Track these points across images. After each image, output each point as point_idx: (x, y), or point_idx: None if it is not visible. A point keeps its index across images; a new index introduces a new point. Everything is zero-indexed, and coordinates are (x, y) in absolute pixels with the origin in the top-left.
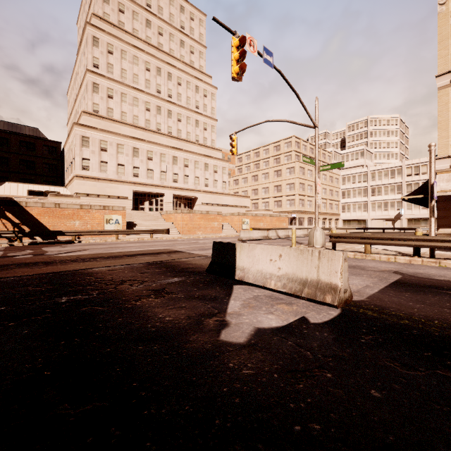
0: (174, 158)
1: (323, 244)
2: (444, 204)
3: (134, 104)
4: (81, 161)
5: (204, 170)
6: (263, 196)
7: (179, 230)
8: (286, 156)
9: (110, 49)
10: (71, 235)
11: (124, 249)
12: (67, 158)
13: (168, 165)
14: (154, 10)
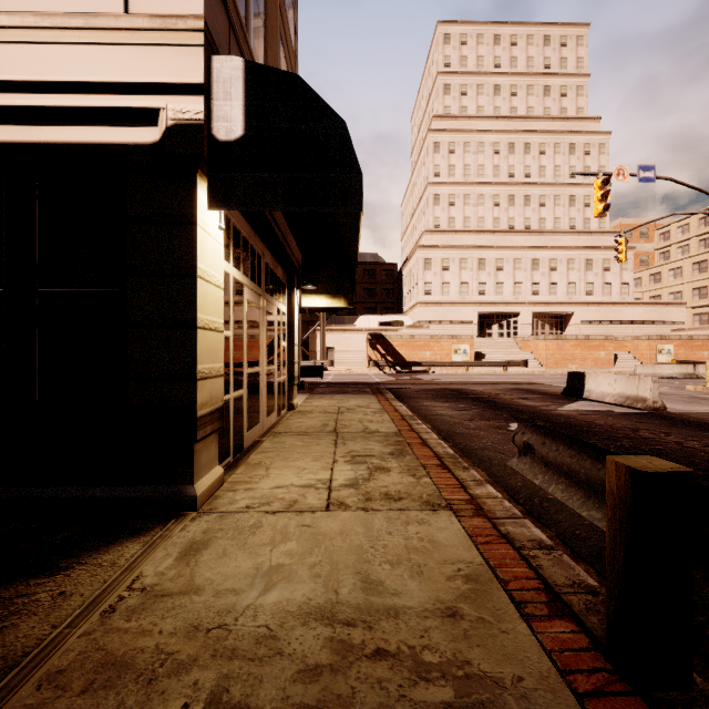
0: (533, 261)
1: None
2: None
3: (478, 204)
4: (423, 285)
5: (585, 271)
6: None
7: (541, 362)
8: None
9: (451, 148)
10: (426, 366)
11: (481, 379)
12: (406, 283)
13: (524, 274)
14: (505, 68)
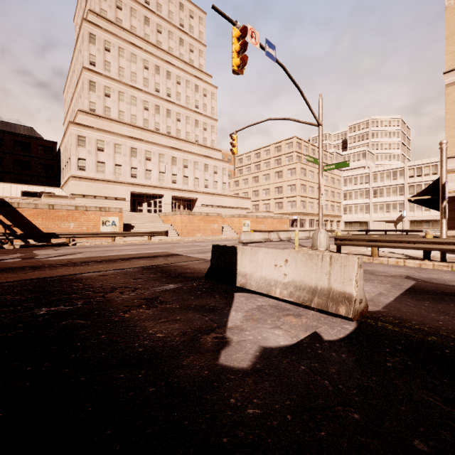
0: (173, 158)
1: (327, 247)
2: (452, 205)
3: (132, 103)
4: (77, 161)
5: (204, 171)
6: (263, 197)
7: (178, 232)
8: (287, 156)
9: (107, 46)
10: (65, 238)
11: (119, 252)
12: (63, 159)
13: (166, 166)
14: (153, 7)
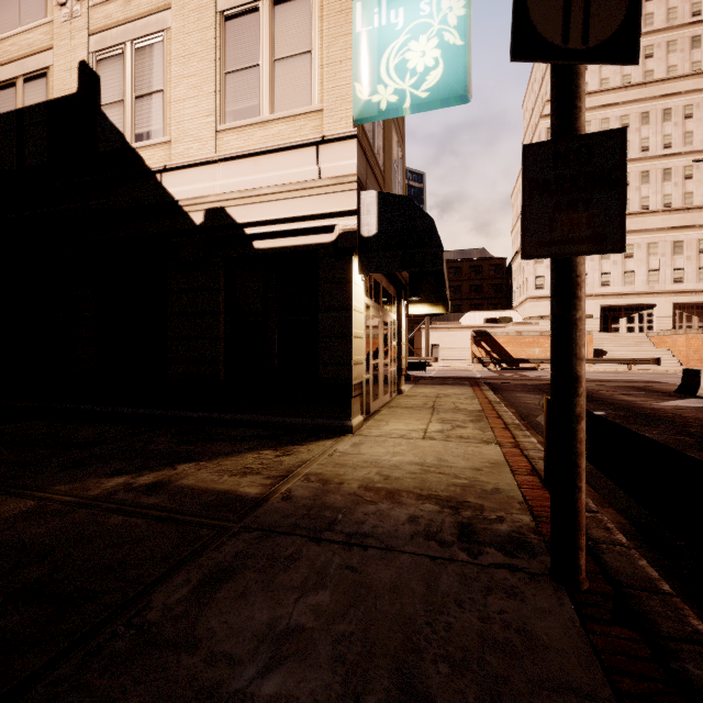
0: (675, 244)
1: None
2: None
3: None
4: (534, 280)
5: None
6: None
7: (680, 360)
8: None
9: None
10: (534, 363)
11: (594, 377)
12: (515, 277)
13: (662, 259)
14: None
